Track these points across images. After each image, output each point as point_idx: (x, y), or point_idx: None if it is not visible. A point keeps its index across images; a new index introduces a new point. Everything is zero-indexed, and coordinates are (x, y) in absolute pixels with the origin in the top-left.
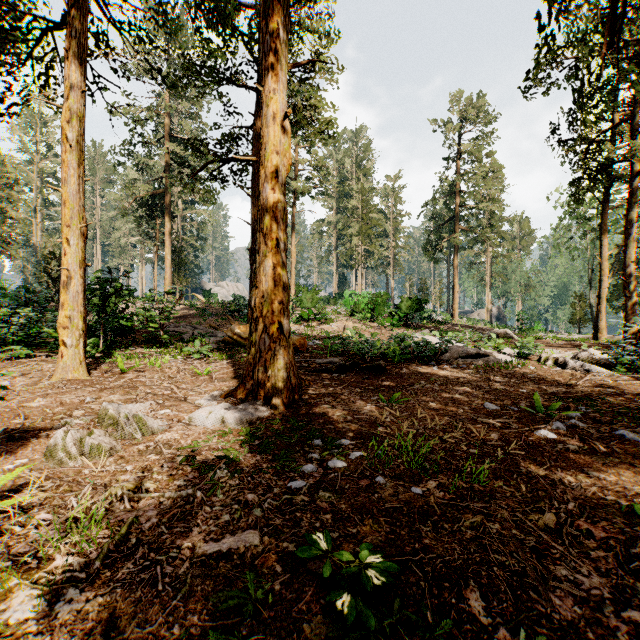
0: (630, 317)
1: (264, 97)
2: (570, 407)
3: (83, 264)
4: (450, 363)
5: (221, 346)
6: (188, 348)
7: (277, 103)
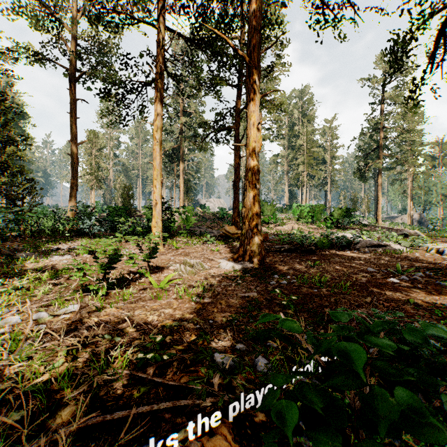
0: None
1: (248, 115)
2: (419, 271)
3: (161, 197)
4: (359, 250)
5: (219, 238)
6: (204, 238)
7: (255, 117)
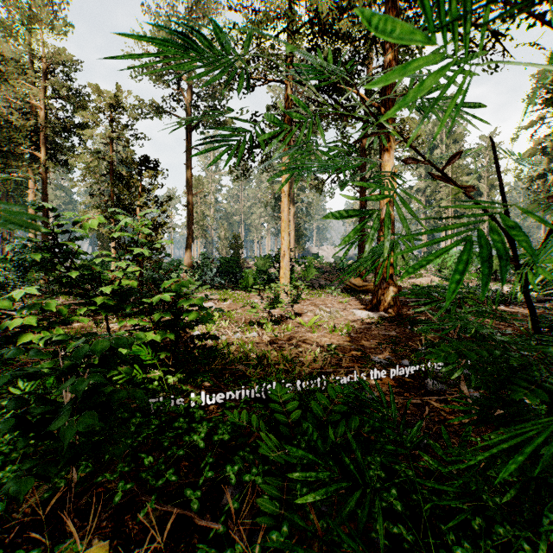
0: None
1: (382, 164)
2: None
3: (289, 248)
4: (516, 305)
5: (343, 291)
6: (329, 290)
7: (389, 167)
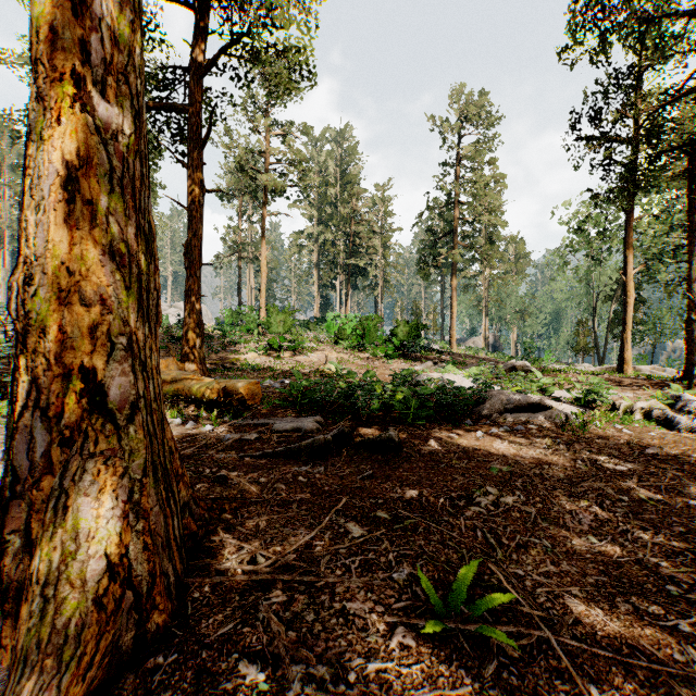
0: None
1: None
2: None
3: None
4: (496, 422)
5: None
6: None
7: None
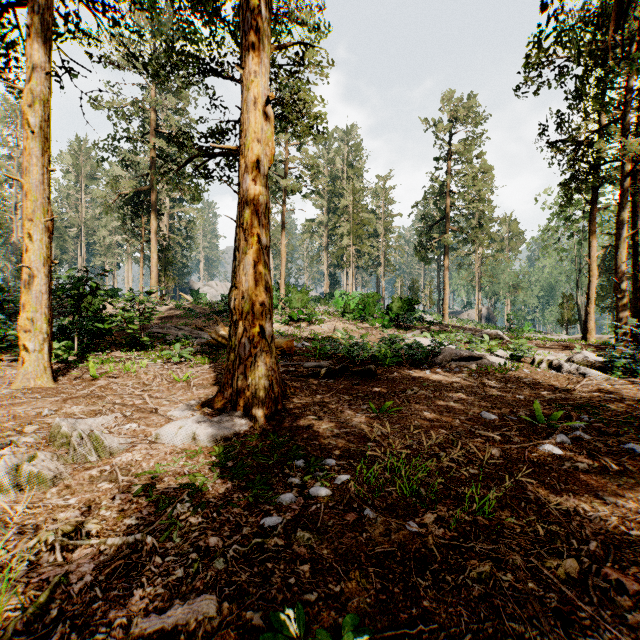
0: (621, 318)
1: (244, 80)
2: (572, 416)
3: (48, 261)
4: (443, 366)
5: (205, 349)
6: (168, 351)
7: (258, 87)
